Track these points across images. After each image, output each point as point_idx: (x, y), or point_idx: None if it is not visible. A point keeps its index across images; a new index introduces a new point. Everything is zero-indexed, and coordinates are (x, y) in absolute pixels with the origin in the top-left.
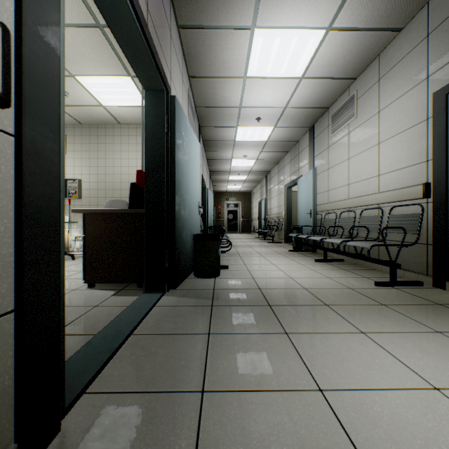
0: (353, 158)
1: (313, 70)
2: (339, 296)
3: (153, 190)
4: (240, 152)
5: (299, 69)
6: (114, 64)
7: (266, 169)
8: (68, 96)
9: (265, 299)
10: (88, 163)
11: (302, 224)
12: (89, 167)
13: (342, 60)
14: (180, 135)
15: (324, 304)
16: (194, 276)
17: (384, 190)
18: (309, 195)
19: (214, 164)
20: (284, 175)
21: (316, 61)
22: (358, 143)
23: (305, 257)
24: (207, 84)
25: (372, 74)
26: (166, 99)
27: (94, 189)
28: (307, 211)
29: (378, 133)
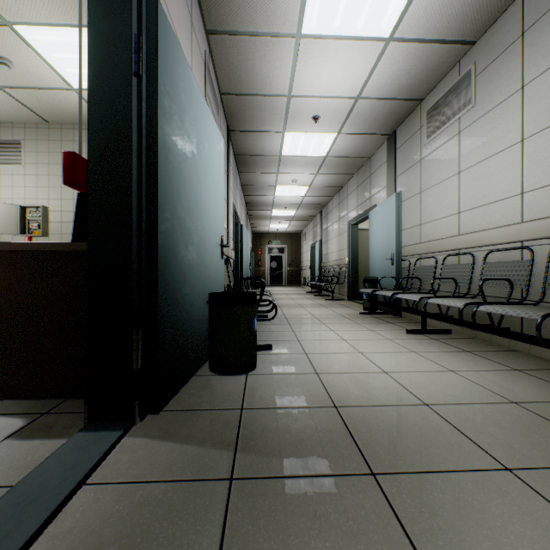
0: (467, 171)
1: (410, 23)
2: (512, 430)
3: (105, 200)
4: (287, 174)
5: (388, 19)
6: (75, 0)
7: (321, 201)
8: (11, 67)
9: (356, 448)
10: (59, 183)
11: (376, 275)
12: (60, 188)
13: (461, 2)
14: (174, 94)
15: (501, 467)
16: (209, 370)
17: (534, 217)
18: (389, 232)
19: (251, 193)
20: (348, 208)
21: (417, 3)
22: (477, 146)
23: (388, 324)
24: (237, 49)
25: (509, 28)
26: (138, 6)
27: (68, 221)
28: (386, 256)
29: (521, 123)
